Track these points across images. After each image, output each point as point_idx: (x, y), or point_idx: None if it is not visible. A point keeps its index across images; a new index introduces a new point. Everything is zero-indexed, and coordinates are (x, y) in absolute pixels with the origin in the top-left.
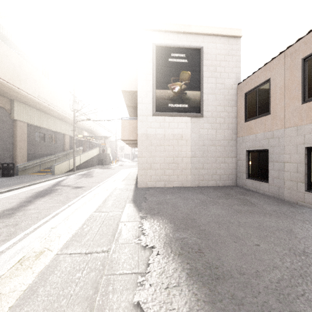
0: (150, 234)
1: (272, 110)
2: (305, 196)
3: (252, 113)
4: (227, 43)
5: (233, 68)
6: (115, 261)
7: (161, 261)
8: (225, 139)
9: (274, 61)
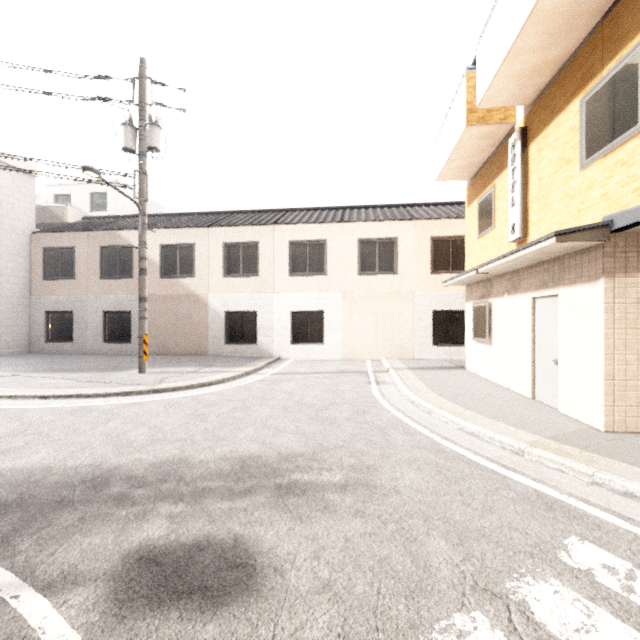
0: (2, 374)
1: (77, 277)
2: (103, 347)
3: (54, 273)
4: (18, 177)
5: (26, 210)
6: (3, 379)
7: (33, 374)
8: (15, 297)
9: (79, 235)
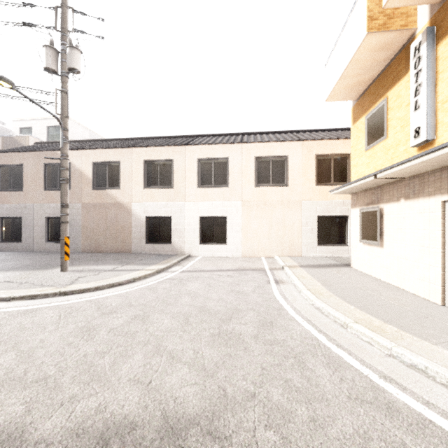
0: None
1: (25, 189)
2: (46, 246)
3: (6, 185)
4: None
5: None
6: None
7: None
8: None
9: (27, 154)
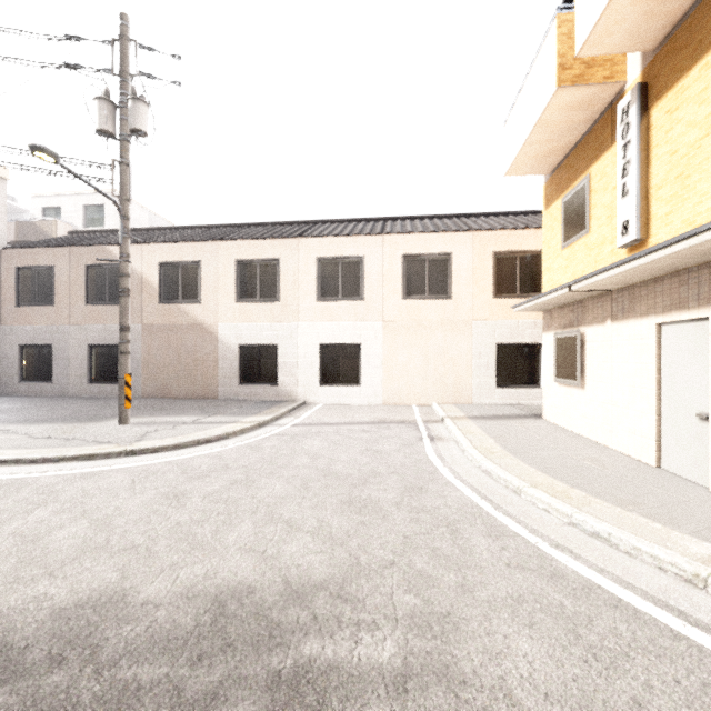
0: None
1: (57, 302)
2: (88, 389)
3: (29, 297)
4: None
5: None
6: None
7: None
8: None
9: (60, 250)
